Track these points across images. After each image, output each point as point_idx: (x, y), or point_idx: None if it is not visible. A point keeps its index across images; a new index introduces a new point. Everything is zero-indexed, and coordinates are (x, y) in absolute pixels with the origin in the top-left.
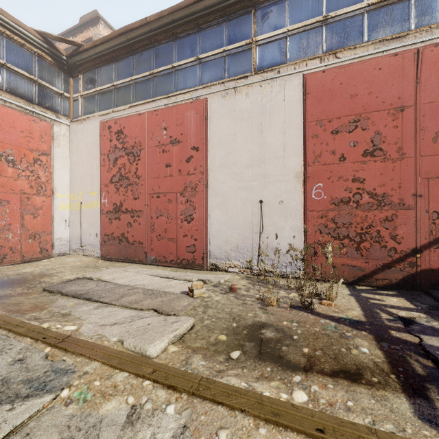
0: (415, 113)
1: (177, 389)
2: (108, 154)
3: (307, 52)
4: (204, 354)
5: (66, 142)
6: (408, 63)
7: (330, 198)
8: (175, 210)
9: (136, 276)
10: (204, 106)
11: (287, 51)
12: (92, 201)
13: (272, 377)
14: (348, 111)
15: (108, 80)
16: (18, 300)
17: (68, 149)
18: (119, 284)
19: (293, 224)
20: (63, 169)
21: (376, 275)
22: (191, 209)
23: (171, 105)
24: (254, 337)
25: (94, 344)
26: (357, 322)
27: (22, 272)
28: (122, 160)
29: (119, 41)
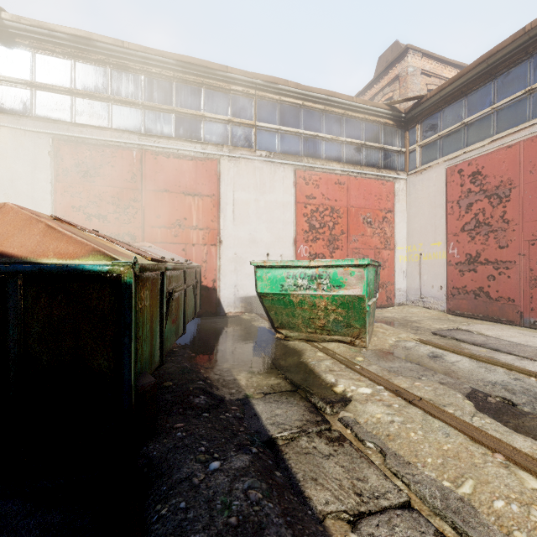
0: None
1: None
2: (458, 201)
3: None
4: None
5: (404, 196)
6: None
7: None
8: None
9: (525, 337)
10: None
11: None
12: (434, 252)
13: None
14: None
15: (454, 120)
16: (425, 338)
17: (405, 202)
18: (513, 342)
19: None
20: (401, 223)
21: None
22: None
23: None
24: None
25: None
26: None
27: (386, 316)
28: (479, 205)
29: (475, 72)
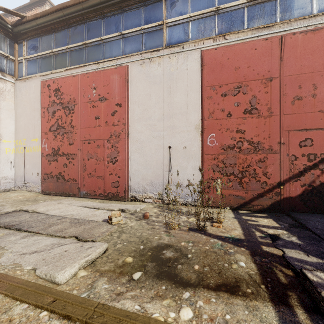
0: (279, 83)
1: (71, 318)
2: (48, 108)
3: (204, 34)
4: (109, 276)
5: (12, 97)
6: (275, 46)
7: (220, 145)
8: (102, 154)
9: (67, 207)
10: (125, 71)
11: (189, 32)
12: (34, 146)
13: (166, 295)
14: (233, 79)
15: (47, 47)
16: None
17: (14, 102)
18: (50, 215)
19: (194, 164)
20: (8, 119)
21: (253, 202)
22: (116, 153)
23: (99, 69)
24: (156, 258)
25: (3, 275)
26: (238, 240)
27: None
28: (59, 113)
29: (57, 15)
